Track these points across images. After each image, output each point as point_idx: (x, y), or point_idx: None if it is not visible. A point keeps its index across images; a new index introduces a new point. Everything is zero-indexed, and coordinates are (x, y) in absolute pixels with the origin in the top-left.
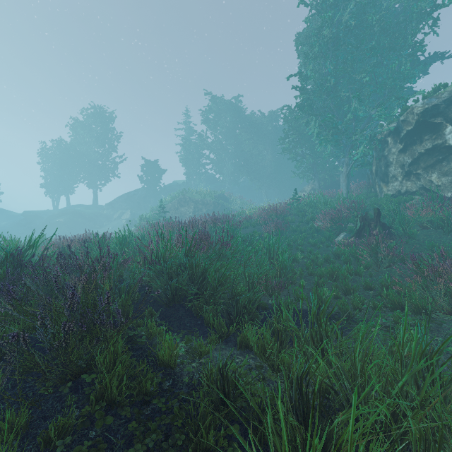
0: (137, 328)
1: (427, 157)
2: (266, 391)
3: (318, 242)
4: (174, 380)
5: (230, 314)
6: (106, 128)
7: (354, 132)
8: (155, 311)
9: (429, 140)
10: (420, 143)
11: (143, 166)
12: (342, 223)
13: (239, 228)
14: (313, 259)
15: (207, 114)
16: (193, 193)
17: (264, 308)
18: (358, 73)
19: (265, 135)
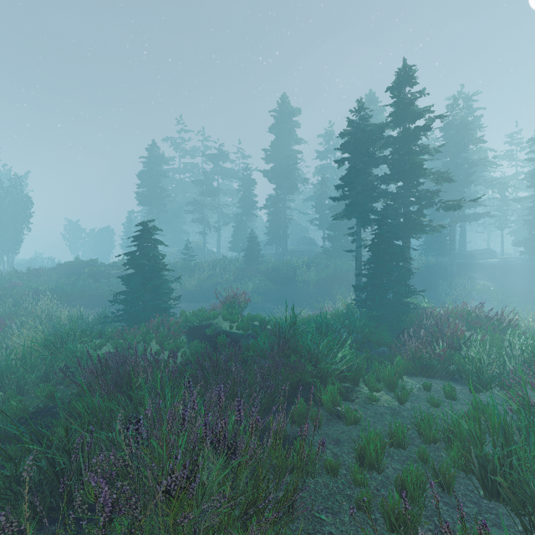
0: None
1: None
2: None
3: None
4: None
5: None
6: None
7: None
8: None
9: None
10: None
11: None
12: None
13: None
14: None
15: None
16: None
17: None
18: None
19: None
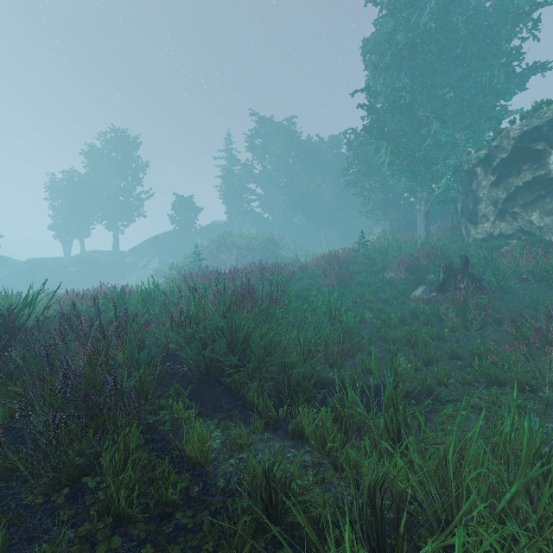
0: (159, 411)
1: (526, 191)
2: (327, 499)
3: (390, 298)
4: (205, 483)
5: (280, 392)
6: (130, 156)
7: (435, 161)
8: (183, 388)
9: (528, 170)
10: (517, 174)
11: (175, 203)
12: (420, 274)
13: (292, 280)
14: (384, 319)
15: (254, 140)
16: (236, 237)
17: (323, 383)
18: (440, 88)
19: (325, 166)
